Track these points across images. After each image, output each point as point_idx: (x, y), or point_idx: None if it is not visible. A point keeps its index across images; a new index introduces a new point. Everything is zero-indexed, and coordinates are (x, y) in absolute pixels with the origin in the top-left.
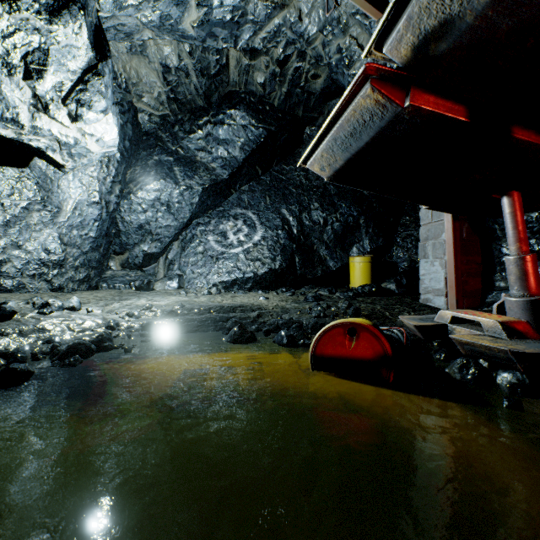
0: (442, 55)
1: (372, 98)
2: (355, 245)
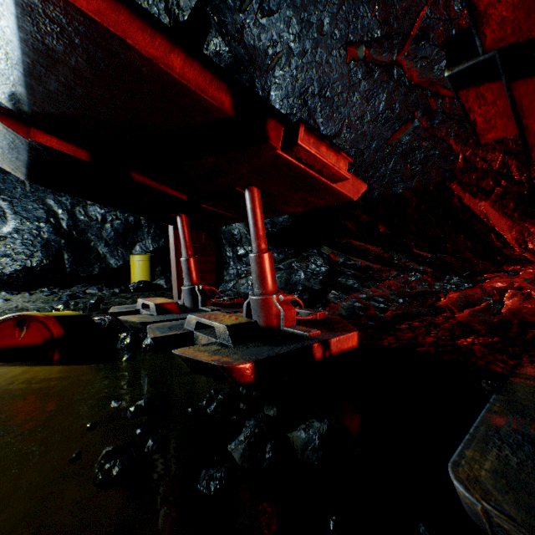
0: (31, 113)
1: (1, 125)
2: (138, 243)
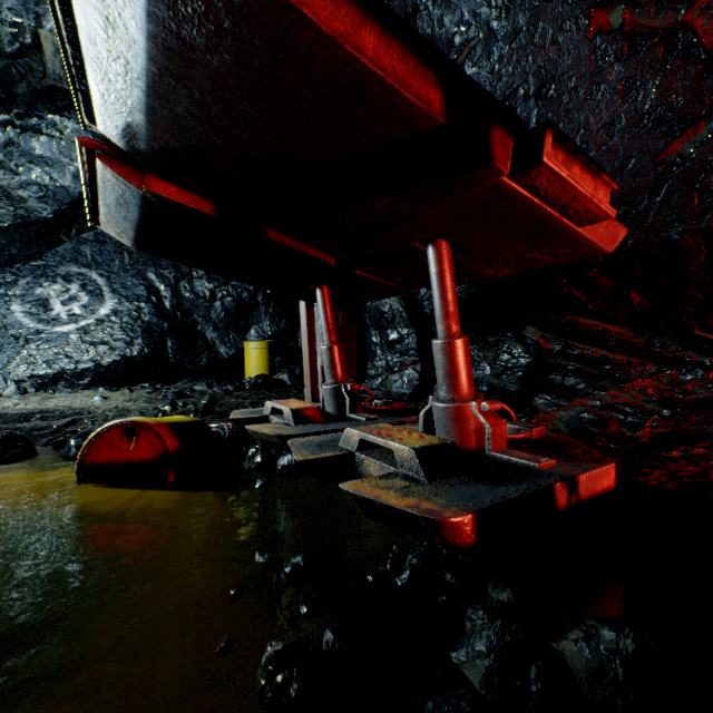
0: (148, 152)
1: (110, 173)
2: (254, 326)
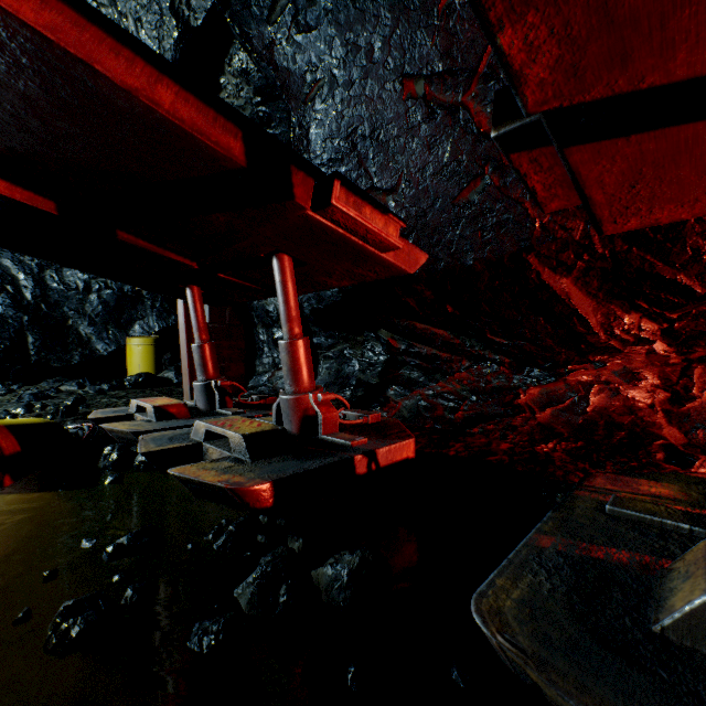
0: None
1: None
2: (138, 322)
